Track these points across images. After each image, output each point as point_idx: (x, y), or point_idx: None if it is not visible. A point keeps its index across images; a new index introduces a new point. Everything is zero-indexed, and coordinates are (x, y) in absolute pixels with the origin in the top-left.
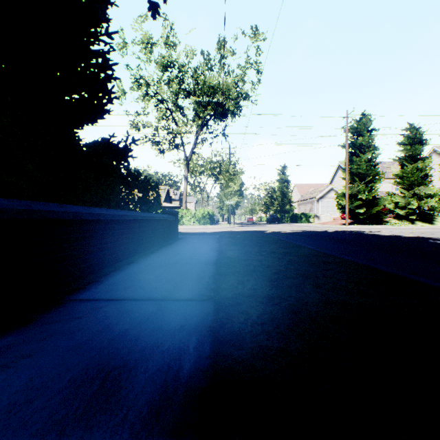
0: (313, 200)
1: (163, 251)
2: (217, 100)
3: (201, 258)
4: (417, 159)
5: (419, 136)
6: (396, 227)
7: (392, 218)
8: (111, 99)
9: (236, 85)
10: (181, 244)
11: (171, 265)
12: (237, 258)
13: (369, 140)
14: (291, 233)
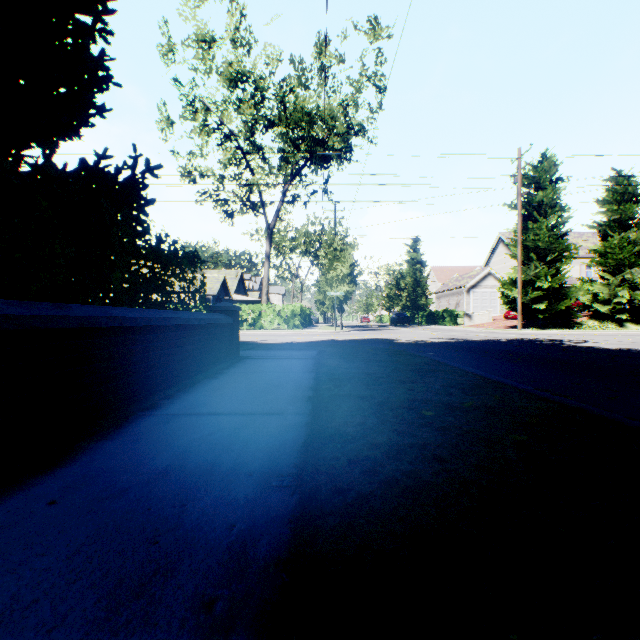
0: (461, 290)
1: (177, 404)
2: (315, 136)
3: (260, 440)
4: (628, 226)
5: (632, 189)
6: (600, 333)
7: (587, 317)
8: (96, 78)
9: (345, 112)
10: (237, 375)
11: (149, 484)
12: (364, 437)
13: (553, 196)
14: (442, 344)
